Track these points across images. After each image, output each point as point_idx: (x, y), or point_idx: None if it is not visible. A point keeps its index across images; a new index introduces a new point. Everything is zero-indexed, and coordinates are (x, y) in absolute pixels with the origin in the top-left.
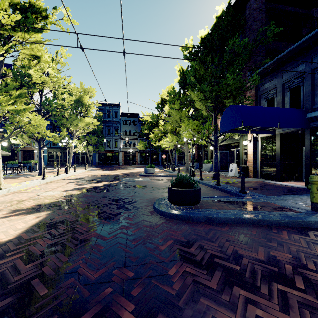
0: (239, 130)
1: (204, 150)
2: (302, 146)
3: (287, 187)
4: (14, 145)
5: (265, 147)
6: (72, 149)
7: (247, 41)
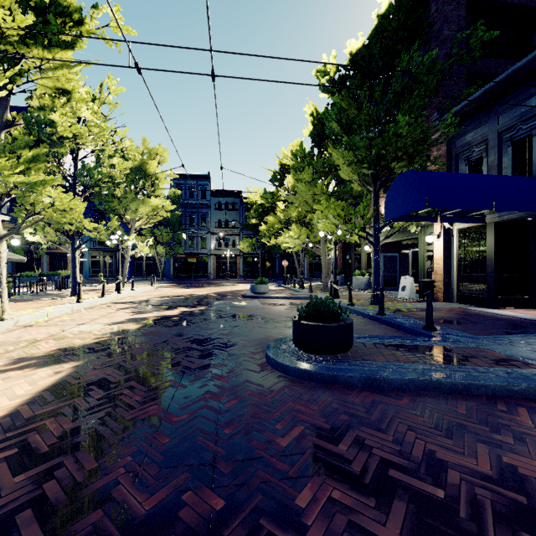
0: (419, 216)
1: (355, 252)
2: (535, 244)
3: (509, 318)
4: (34, 245)
5: (466, 247)
6: (128, 252)
7: (433, 59)
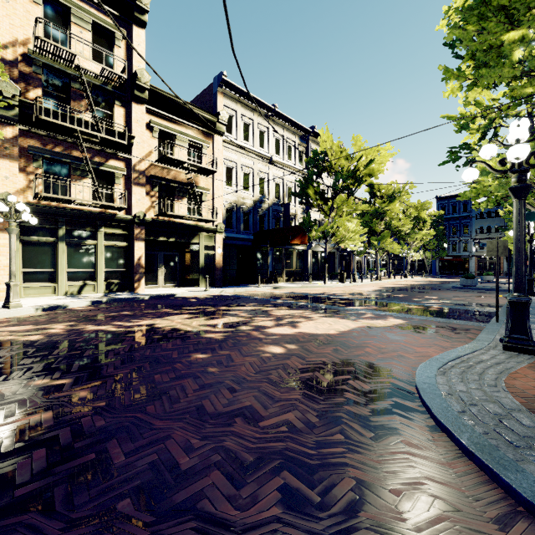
0: None
1: None
2: None
3: None
4: None
5: None
6: (409, 258)
7: None
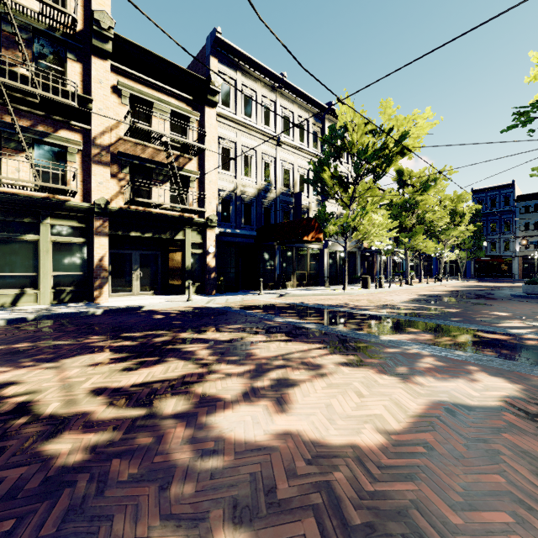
0: None
1: None
2: None
3: None
4: None
5: None
6: (443, 259)
7: None
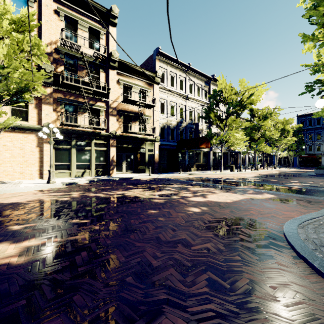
0: None
1: None
2: None
3: None
4: None
5: None
6: (277, 156)
7: None
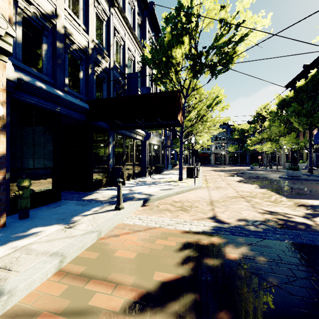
0: None
1: (299, 152)
2: None
3: None
4: None
5: None
6: None
7: None
